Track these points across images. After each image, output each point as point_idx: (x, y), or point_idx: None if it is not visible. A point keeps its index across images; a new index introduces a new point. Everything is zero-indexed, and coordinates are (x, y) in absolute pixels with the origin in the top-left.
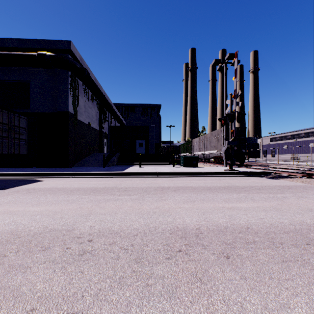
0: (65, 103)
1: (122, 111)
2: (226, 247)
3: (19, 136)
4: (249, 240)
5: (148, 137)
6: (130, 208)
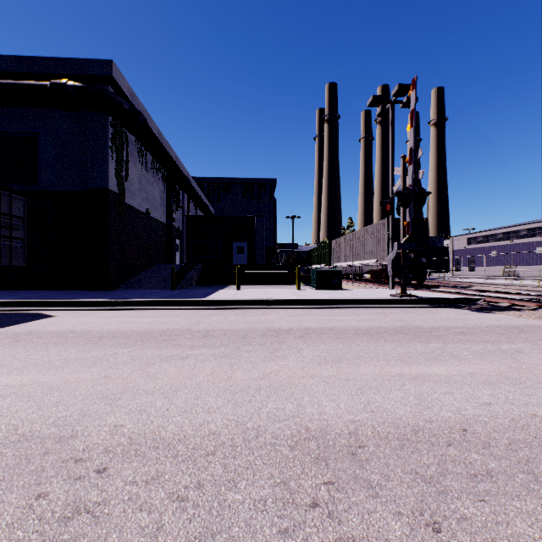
0: (103, 173)
1: (208, 190)
2: (427, 491)
3: (11, 232)
4: (476, 468)
5: (254, 236)
6: (210, 377)
